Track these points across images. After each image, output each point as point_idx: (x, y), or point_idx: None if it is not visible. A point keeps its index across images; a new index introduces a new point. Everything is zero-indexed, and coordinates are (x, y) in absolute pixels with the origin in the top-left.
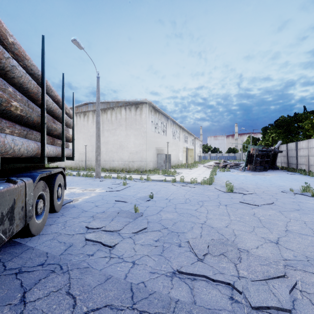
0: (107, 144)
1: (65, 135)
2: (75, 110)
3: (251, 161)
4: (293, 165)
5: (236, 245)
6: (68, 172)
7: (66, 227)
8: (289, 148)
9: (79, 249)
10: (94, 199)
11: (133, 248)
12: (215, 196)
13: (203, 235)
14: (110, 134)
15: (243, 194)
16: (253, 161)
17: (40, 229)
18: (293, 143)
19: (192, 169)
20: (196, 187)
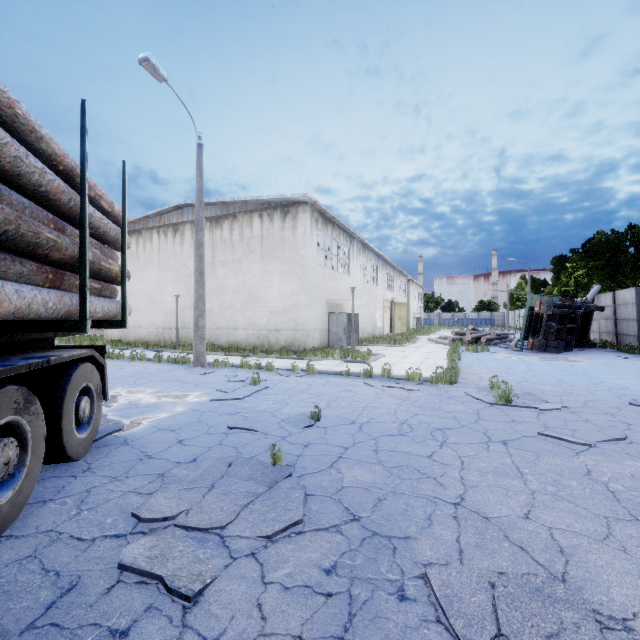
0: (223, 293)
1: (97, 265)
2: (156, 221)
3: (536, 330)
4: (630, 338)
5: (586, 602)
6: (137, 354)
7: (82, 513)
8: (619, 302)
9: (92, 604)
10: (180, 423)
11: (256, 606)
12: (470, 414)
13: (466, 551)
14: (228, 271)
15: (537, 409)
16: (542, 330)
17: (7, 522)
18: (629, 290)
19: (405, 345)
20: (421, 391)
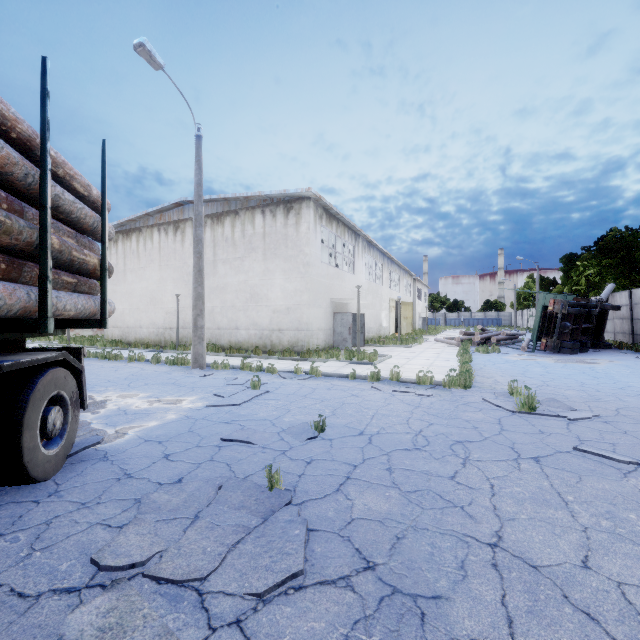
0: (224, 292)
1: (66, 255)
2: (157, 219)
3: (550, 330)
4: None
5: None
6: (135, 355)
7: (33, 555)
8: (636, 301)
9: None
10: (169, 433)
11: None
12: (491, 423)
13: (517, 620)
14: (230, 269)
15: (565, 418)
16: (556, 330)
17: None
18: None
19: (412, 346)
20: (433, 396)
